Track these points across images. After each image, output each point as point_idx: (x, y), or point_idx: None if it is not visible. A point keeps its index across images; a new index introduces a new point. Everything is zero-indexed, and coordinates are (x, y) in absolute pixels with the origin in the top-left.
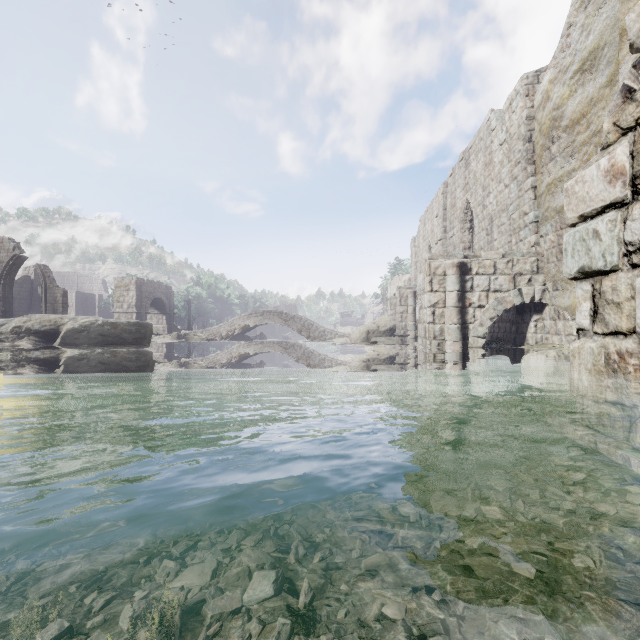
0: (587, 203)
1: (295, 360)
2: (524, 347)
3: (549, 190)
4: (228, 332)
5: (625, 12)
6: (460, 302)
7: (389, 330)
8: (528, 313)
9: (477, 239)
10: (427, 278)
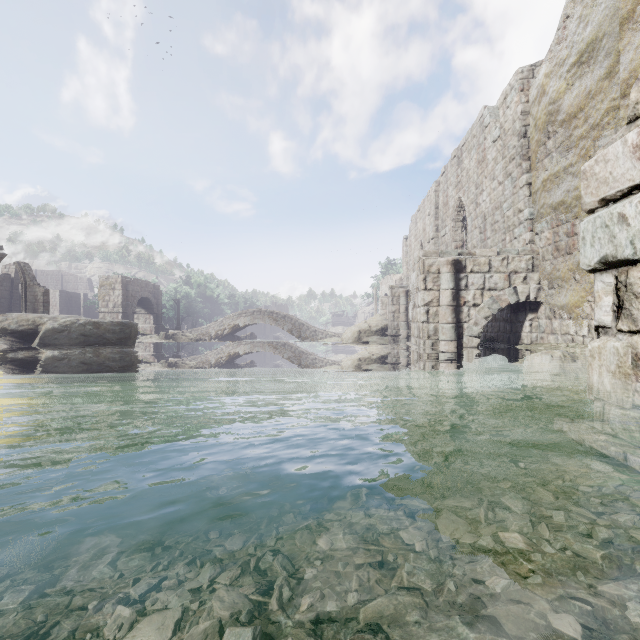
0: (610, 184)
1: (286, 360)
2: (519, 347)
3: (545, 186)
4: (217, 332)
5: (626, 0)
6: (455, 301)
7: (381, 330)
8: (523, 312)
9: (470, 237)
10: (421, 276)
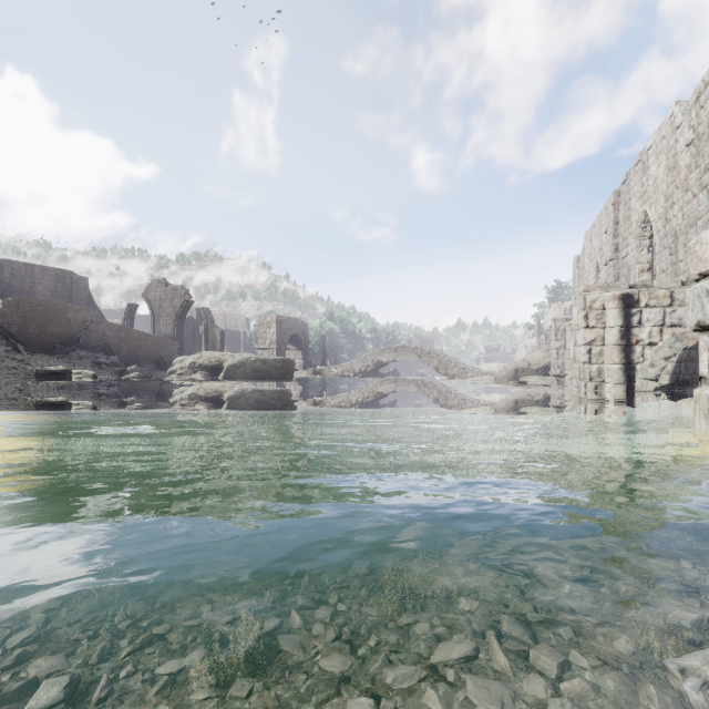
0: (703, 263)
1: (431, 399)
2: None
3: None
4: (361, 368)
5: None
6: (623, 339)
7: (543, 368)
8: None
9: (657, 260)
10: (581, 313)
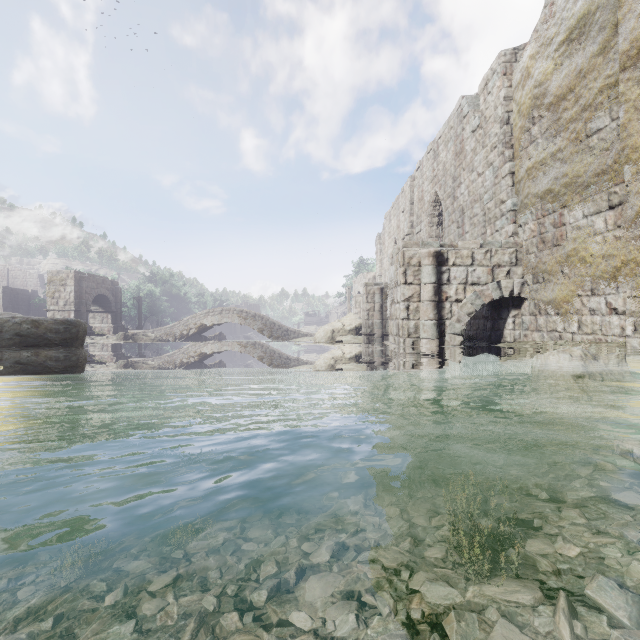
0: None
1: (255, 361)
2: (502, 345)
3: (529, 175)
4: (182, 332)
5: None
6: (436, 296)
7: (355, 329)
8: (506, 308)
9: (447, 233)
10: (401, 269)
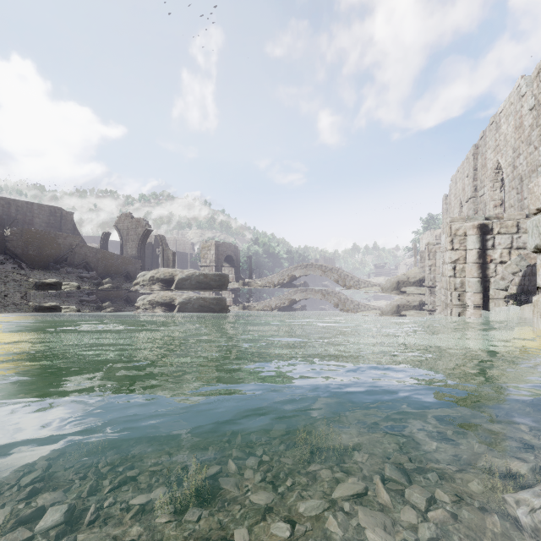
0: (540, 201)
1: (333, 305)
2: None
3: None
4: (279, 281)
5: None
6: (480, 259)
7: (418, 281)
8: None
9: (507, 197)
10: (448, 238)
